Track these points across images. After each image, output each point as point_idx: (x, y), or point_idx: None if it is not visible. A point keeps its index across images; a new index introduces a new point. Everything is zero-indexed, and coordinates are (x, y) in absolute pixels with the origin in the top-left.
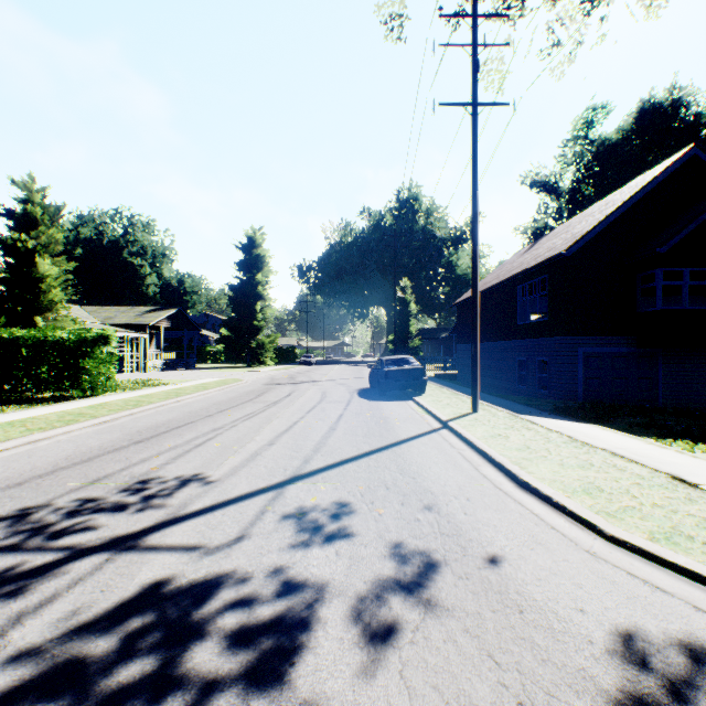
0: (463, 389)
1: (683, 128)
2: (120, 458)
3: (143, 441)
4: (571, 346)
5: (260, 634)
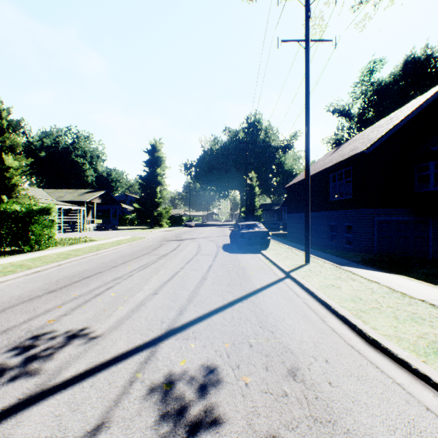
0: (294, 245)
1: (434, 73)
2: (29, 308)
3: (56, 291)
4: (369, 216)
5: None
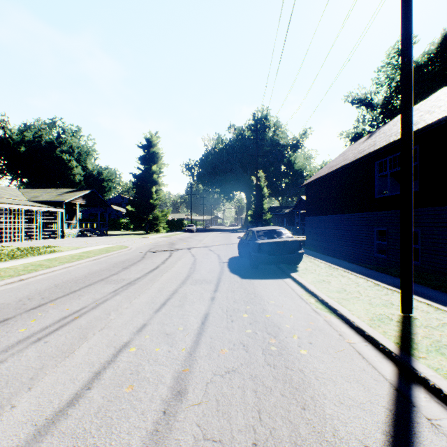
0: (333, 260)
1: None
2: None
3: None
4: None
5: None
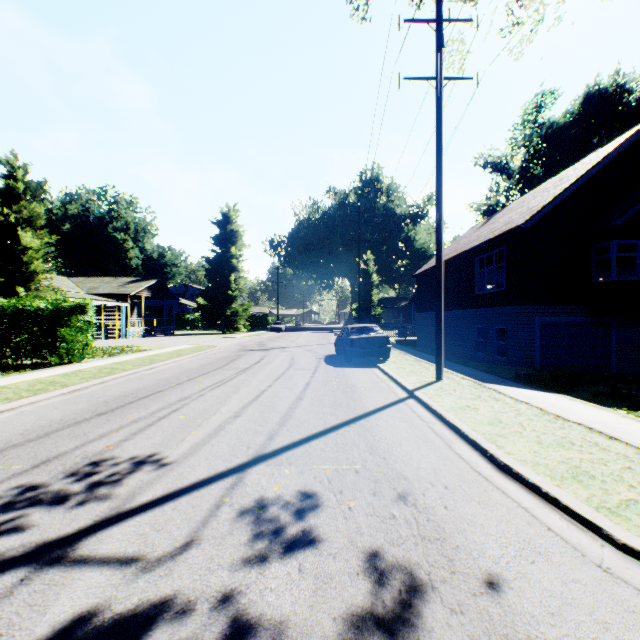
0: (425, 356)
1: (627, 111)
2: (78, 433)
3: (107, 413)
4: (529, 315)
5: None
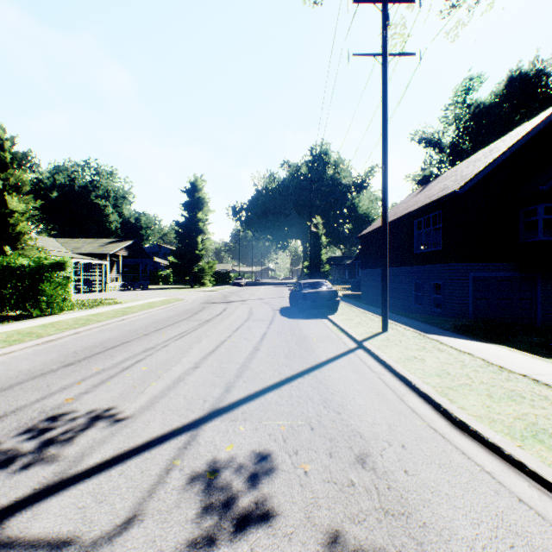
0: (369, 308)
1: (545, 93)
2: (42, 385)
3: (74, 364)
4: (463, 272)
5: None
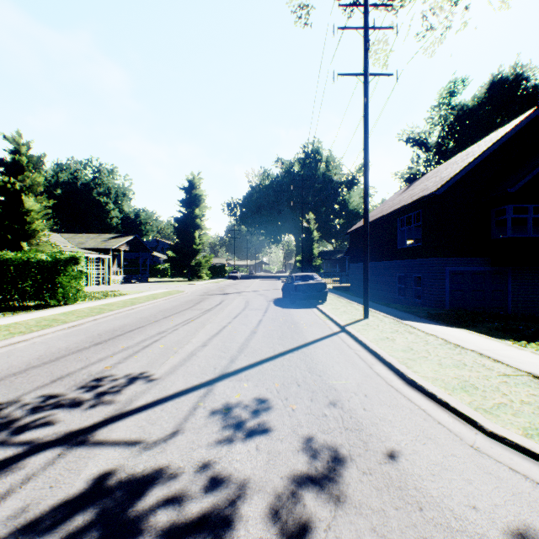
0: (356, 299)
1: (524, 96)
2: (82, 358)
3: (102, 343)
4: (440, 266)
5: (188, 534)
